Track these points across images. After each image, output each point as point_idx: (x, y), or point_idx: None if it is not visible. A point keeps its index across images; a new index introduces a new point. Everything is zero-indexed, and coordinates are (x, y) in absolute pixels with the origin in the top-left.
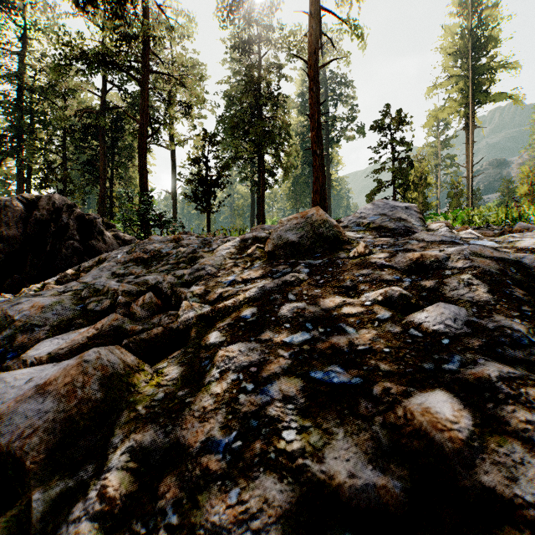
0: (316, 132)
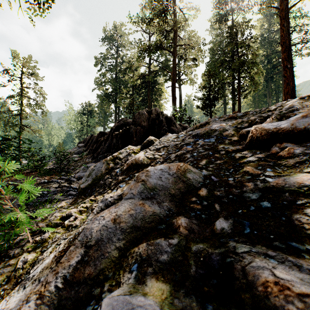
0: (287, 53)
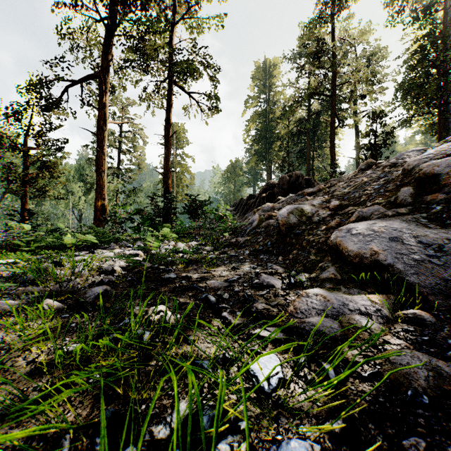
0: None
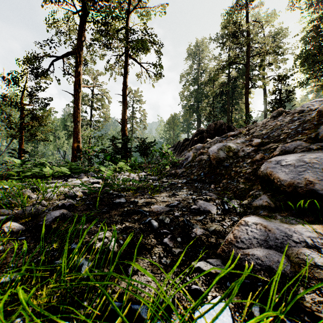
0: None
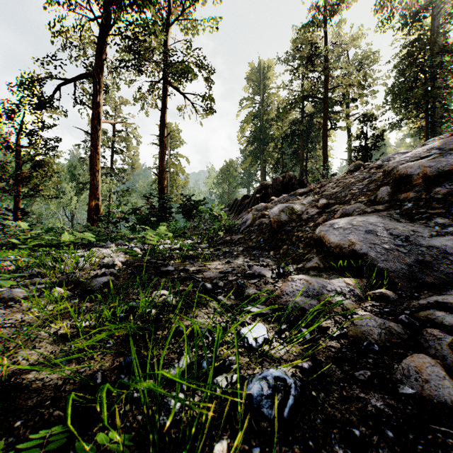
0: None
